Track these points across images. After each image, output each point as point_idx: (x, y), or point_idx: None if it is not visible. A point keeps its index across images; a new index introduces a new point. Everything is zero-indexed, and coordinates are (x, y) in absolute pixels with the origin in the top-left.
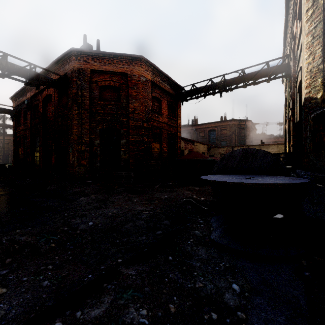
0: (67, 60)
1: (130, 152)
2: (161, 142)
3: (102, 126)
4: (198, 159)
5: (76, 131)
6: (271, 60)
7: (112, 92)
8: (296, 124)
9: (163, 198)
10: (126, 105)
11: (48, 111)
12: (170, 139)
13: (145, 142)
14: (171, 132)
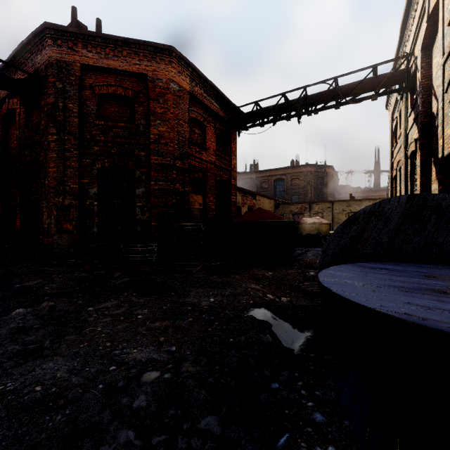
0: (38, 45)
1: (152, 208)
2: (206, 193)
3: (102, 163)
4: (267, 221)
5: (54, 171)
6: (381, 63)
7: (122, 106)
8: (443, 160)
9: (205, 308)
10: (146, 129)
11: (11, 139)
12: (219, 189)
13: (178, 193)
14: (221, 177)
